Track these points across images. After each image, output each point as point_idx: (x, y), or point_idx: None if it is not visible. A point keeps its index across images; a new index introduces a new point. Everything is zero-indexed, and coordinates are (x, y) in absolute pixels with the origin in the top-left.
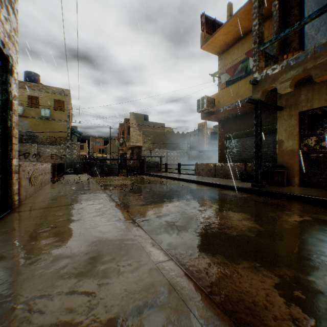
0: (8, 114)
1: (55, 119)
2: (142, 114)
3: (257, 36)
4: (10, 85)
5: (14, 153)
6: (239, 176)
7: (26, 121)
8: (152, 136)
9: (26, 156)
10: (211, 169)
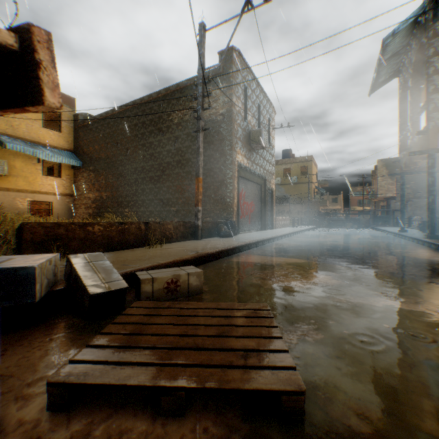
0: (272, 204)
1: (301, 182)
2: (394, 158)
3: (398, 129)
4: (273, 196)
5: (274, 214)
6: (417, 227)
7: (282, 187)
8: (411, 182)
9: (282, 213)
10: (418, 222)
